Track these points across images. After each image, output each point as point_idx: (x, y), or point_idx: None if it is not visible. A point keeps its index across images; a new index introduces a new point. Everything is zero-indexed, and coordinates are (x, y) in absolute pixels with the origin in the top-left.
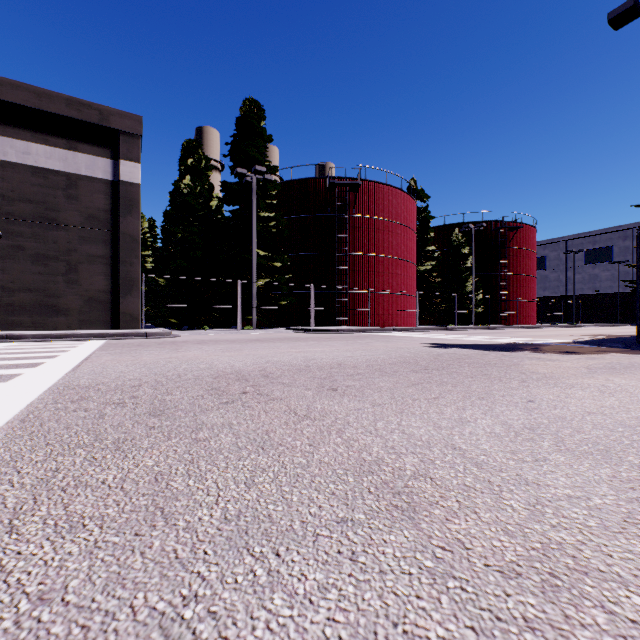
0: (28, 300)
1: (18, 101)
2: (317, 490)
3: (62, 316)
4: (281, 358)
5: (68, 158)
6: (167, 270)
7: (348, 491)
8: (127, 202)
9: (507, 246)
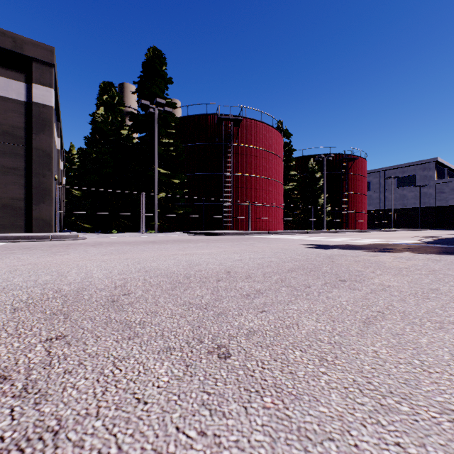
0: None
1: None
2: None
3: None
4: (161, 263)
5: None
6: (83, 184)
7: None
8: (40, 121)
9: (347, 172)
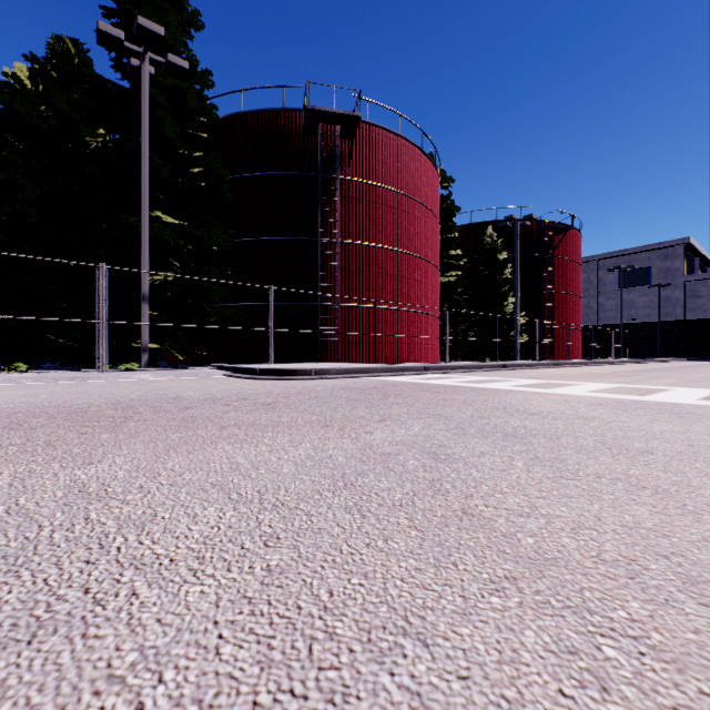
0: None
1: None
2: None
3: None
4: None
5: None
6: None
7: None
8: None
9: (551, 255)
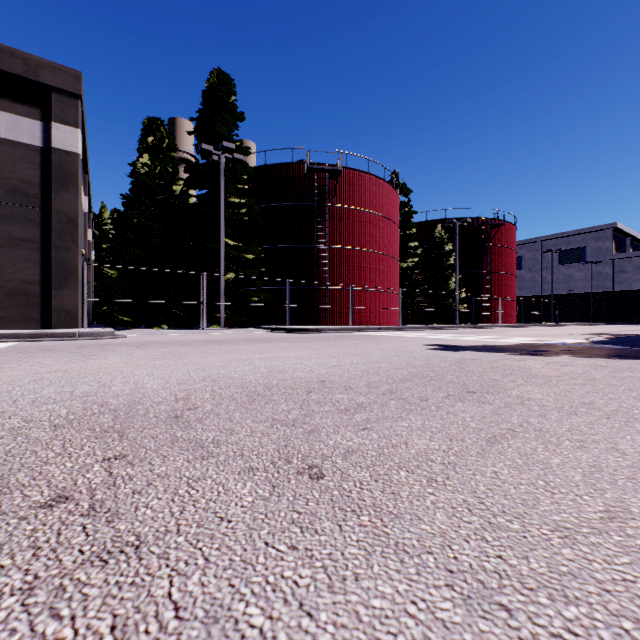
0: None
1: None
2: None
3: None
4: (232, 370)
5: None
6: (121, 261)
7: None
8: (62, 174)
9: (489, 244)
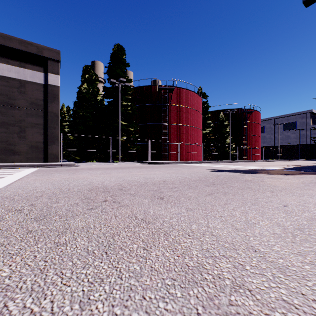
0: None
1: None
2: (147, 312)
3: (17, 155)
4: (131, 178)
5: (20, 71)
6: (74, 132)
7: (177, 313)
8: (52, 95)
9: (246, 121)
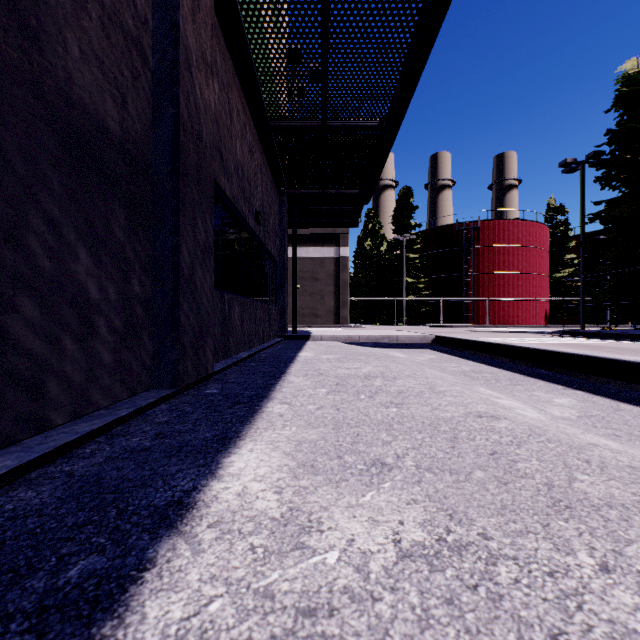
0: (308, 312)
1: (305, 232)
2: None
3: (319, 318)
4: None
5: (321, 251)
6: (358, 293)
7: None
8: (343, 266)
9: None
